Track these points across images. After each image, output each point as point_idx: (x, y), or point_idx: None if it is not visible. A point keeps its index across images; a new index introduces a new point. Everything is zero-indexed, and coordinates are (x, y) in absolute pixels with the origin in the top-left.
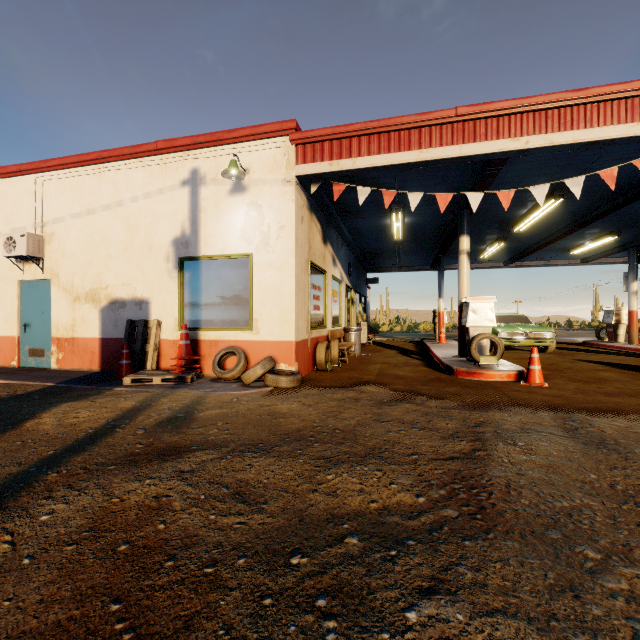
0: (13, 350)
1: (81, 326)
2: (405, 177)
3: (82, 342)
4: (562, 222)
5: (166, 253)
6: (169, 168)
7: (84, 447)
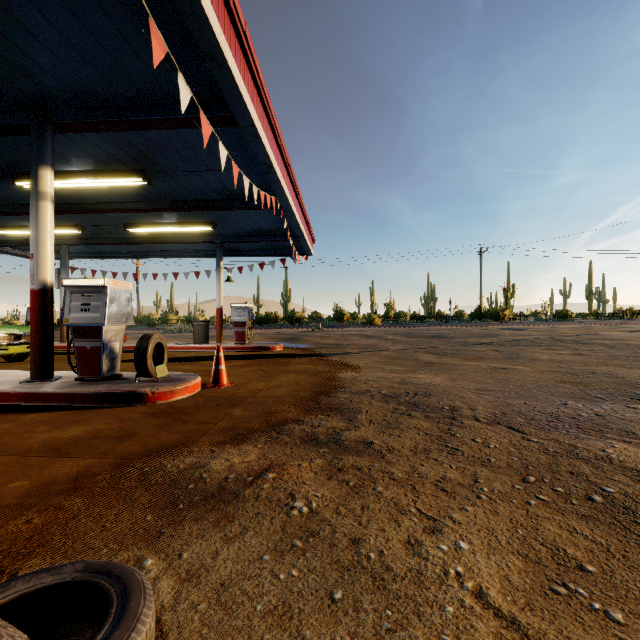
0: None
1: None
2: (84, 2)
3: None
4: (68, 198)
5: None
6: None
7: None
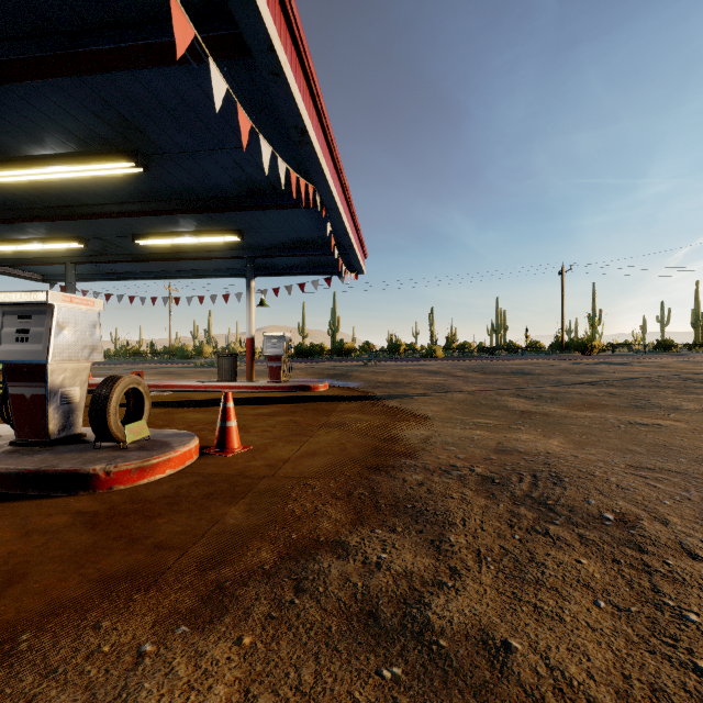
0: None
1: None
2: None
3: None
4: (55, 199)
5: None
6: None
7: None
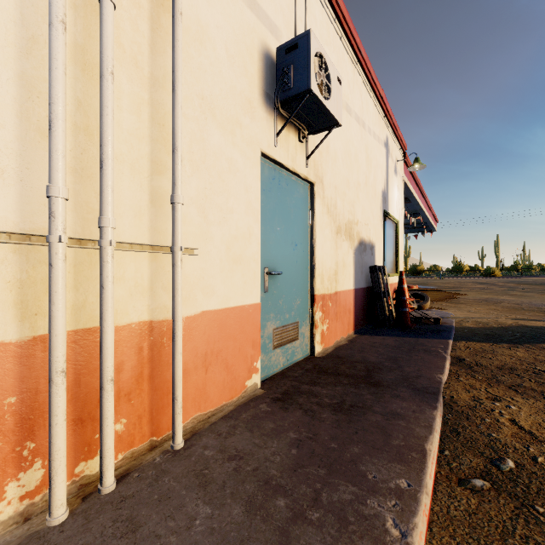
0: (253, 344)
1: (342, 273)
2: None
3: (343, 298)
4: None
5: (380, 202)
6: (381, 122)
7: None
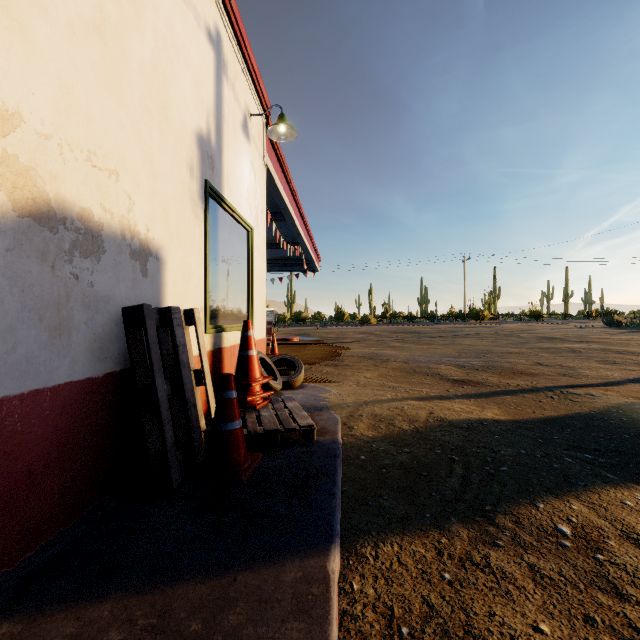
0: None
1: None
2: None
3: None
4: None
5: (190, 152)
6: None
7: (489, 393)
